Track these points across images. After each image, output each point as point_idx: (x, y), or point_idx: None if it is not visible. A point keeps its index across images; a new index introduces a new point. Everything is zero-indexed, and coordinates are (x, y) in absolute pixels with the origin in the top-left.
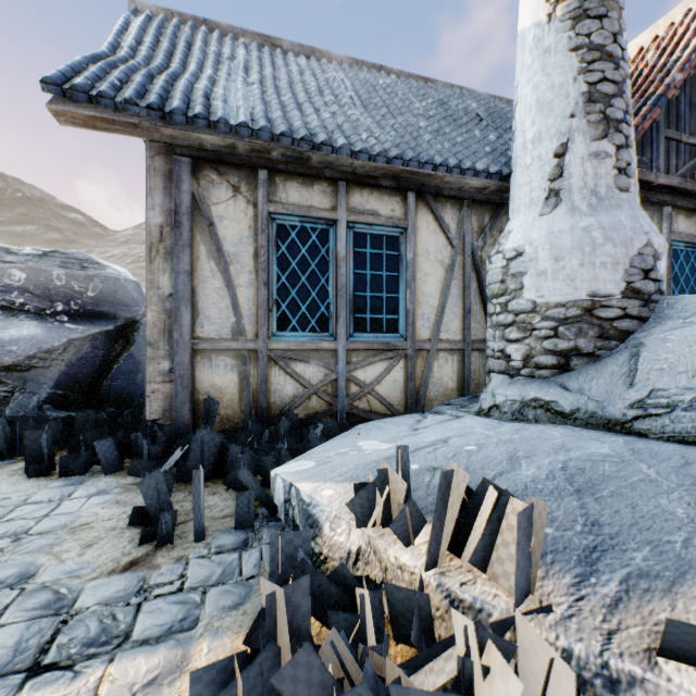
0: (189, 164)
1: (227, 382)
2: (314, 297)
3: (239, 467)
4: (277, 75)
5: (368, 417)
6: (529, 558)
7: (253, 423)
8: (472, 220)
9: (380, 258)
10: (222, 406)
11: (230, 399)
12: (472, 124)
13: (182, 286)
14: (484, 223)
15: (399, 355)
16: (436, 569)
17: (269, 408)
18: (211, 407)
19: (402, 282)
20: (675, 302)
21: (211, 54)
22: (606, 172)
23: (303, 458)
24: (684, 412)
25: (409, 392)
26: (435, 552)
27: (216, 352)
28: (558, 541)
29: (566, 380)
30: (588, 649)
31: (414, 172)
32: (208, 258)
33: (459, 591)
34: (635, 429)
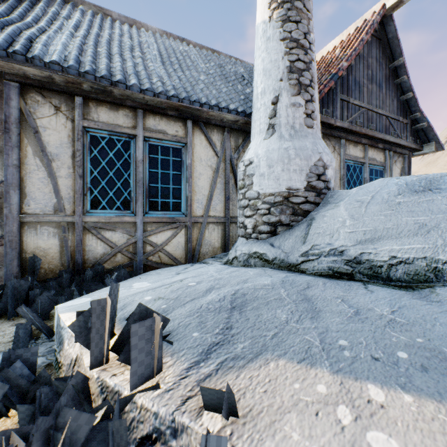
0: (17, 87)
1: (50, 245)
2: (119, 186)
3: (37, 304)
4: (102, 34)
5: (159, 266)
6: (151, 354)
7: (65, 273)
8: (231, 141)
9: (168, 162)
10: (46, 262)
11: (52, 257)
12: (237, 81)
13: (11, 175)
14: (239, 143)
15: (181, 225)
16: (102, 367)
17: (84, 262)
18: (36, 263)
19: (184, 178)
20: (334, 194)
21: (49, 13)
22: (299, 115)
23: (87, 296)
24: (324, 258)
25: (188, 249)
26: (100, 356)
27: (41, 224)
28: (197, 340)
29: (274, 240)
30: (167, 411)
31: (188, 107)
32: (34, 156)
33: (108, 380)
34: (301, 268)
